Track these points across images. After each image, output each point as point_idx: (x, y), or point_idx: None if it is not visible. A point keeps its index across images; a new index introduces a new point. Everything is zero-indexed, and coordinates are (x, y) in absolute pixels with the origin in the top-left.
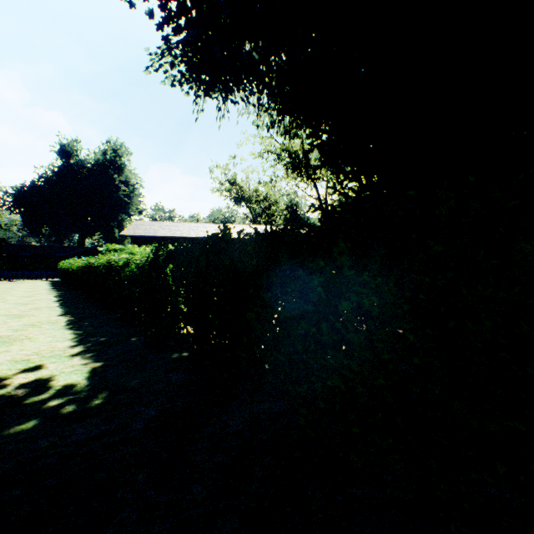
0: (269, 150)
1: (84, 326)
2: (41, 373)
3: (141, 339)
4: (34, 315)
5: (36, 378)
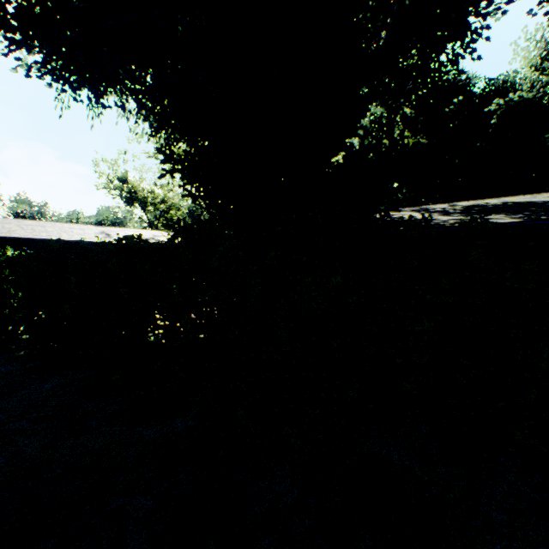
0: None
1: None
2: None
3: None
4: None
5: None
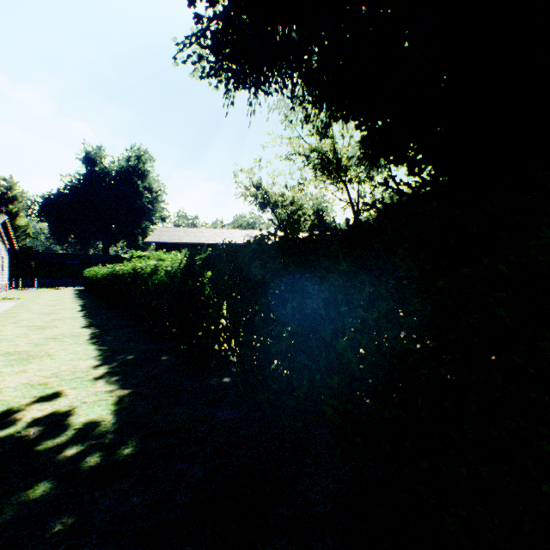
0: (297, 151)
1: (109, 341)
2: (58, 403)
3: (172, 358)
4: (57, 327)
5: (52, 410)
